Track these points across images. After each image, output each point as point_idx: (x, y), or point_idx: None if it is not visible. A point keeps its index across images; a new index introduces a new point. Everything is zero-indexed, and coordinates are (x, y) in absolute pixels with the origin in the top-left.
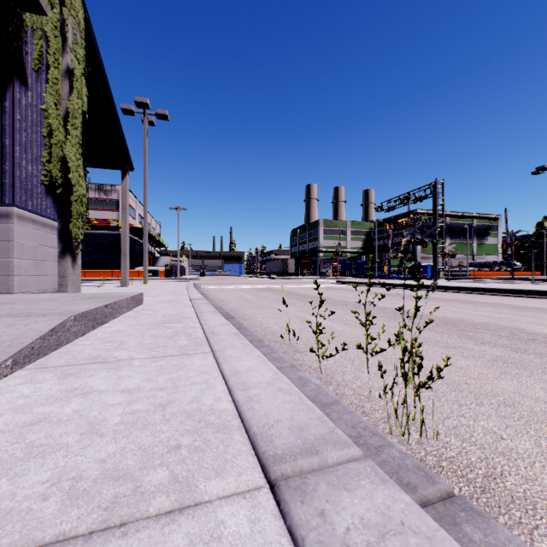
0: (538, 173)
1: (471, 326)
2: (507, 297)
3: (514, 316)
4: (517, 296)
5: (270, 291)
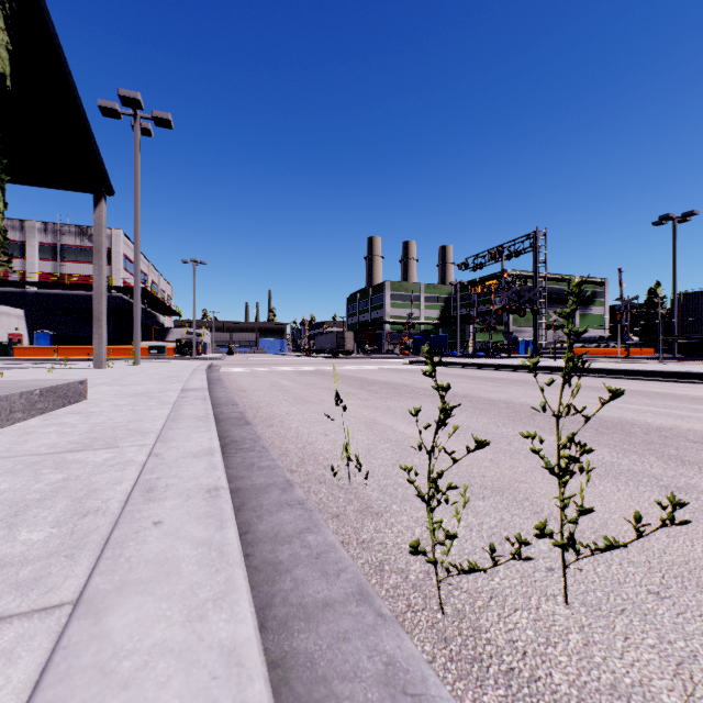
0: (660, 223)
1: (654, 433)
2: (648, 382)
3: (696, 413)
4: (661, 380)
5: (319, 374)
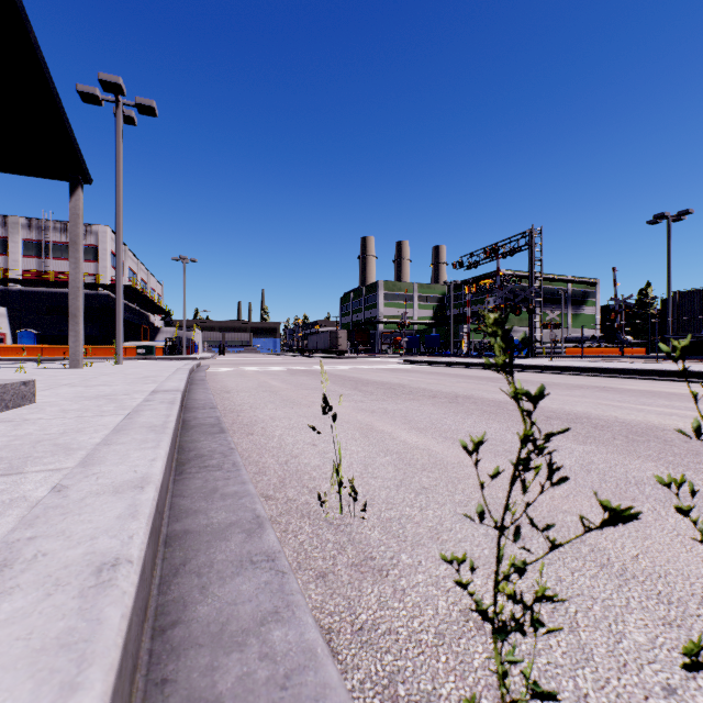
0: (655, 222)
1: (694, 440)
2: (655, 382)
3: None
4: (667, 379)
5: (311, 374)
